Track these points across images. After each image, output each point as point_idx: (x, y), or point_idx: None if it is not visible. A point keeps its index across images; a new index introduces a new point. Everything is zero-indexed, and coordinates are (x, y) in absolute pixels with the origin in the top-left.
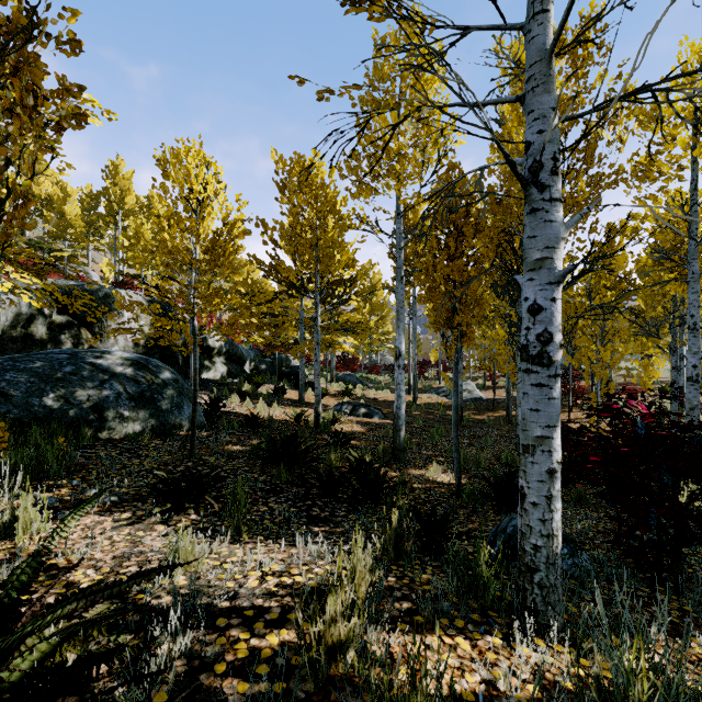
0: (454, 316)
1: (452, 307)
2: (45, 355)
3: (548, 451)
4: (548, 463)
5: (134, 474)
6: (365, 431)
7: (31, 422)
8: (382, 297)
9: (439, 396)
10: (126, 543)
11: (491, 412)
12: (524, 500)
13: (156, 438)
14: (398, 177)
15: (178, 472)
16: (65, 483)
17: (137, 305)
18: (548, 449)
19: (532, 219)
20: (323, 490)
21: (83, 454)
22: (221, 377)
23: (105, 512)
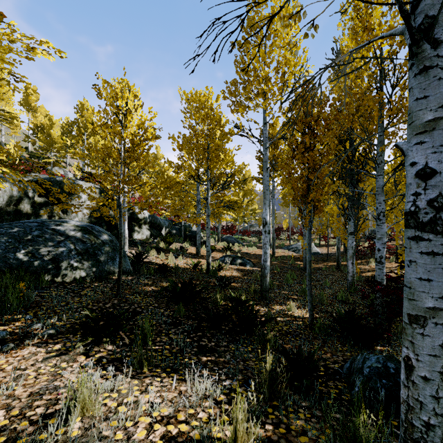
0: (308, 194)
1: (306, 188)
2: (22, 224)
3: (442, 324)
4: (442, 337)
5: (73, 310)
6: (241, 276)
7: (7, 270)
8: (251, 186)
9: (289, 251)
10: (48, 376)
11: (326, 263)
12: (412, 372)
13: (95, 281)
14: (265, 97)
15: (106, 308)
16: (20, 317)
17: (81, 188)
18: (442, 321)
19: (423, 79)
20: (210, 324)
21: (40, 294)
22: (145, 238)
23: (42, 344)
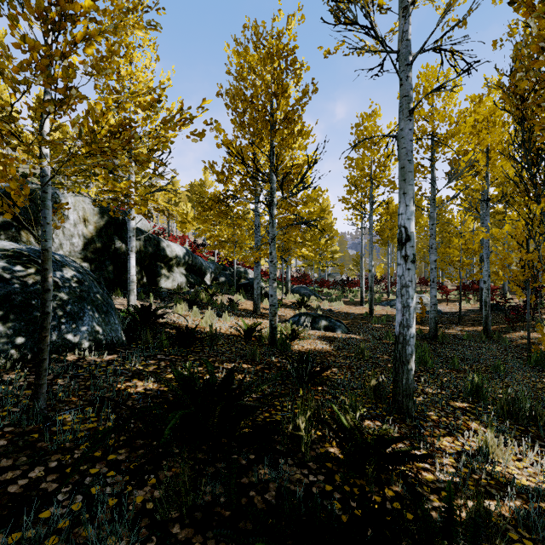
0: None
1: None
2: None
3: None
4: None
5: None
6: (332, 350)
7: None
8: (330, 220)
9: (392, 308)
10: None
11: (460, 326)
12: None
13: (16, 367)
14: None
15: None
16: None
17: None
18: None
19: None
20: None
21: None
22: (177, 287)
23: None
